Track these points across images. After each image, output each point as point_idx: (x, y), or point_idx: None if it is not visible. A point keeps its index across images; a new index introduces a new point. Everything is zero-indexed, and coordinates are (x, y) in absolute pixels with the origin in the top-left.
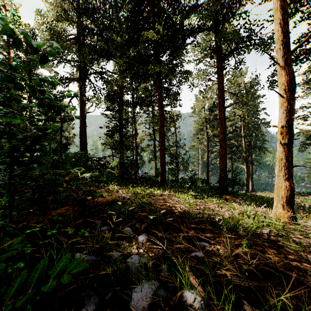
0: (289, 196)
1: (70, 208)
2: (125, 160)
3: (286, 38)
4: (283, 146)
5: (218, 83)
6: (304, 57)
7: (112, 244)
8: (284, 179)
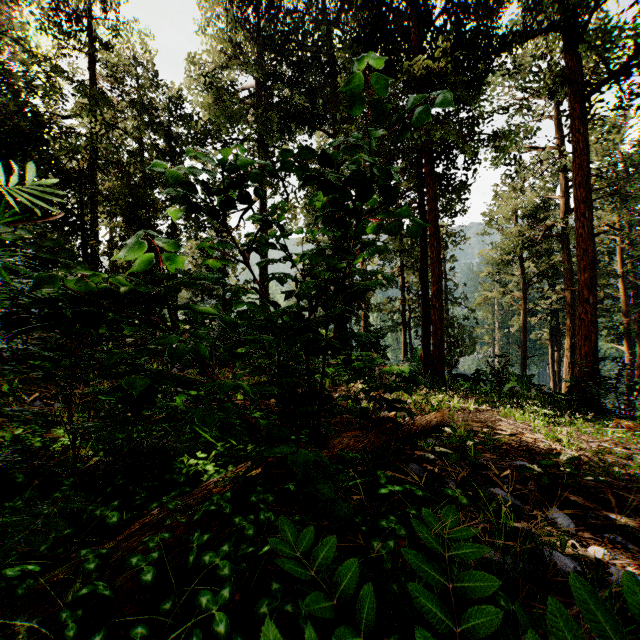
0: None
1: (357, 435)
2: None
3: None
4: None
5: (574, 152)
6: None
7: (526, 530)
8: None
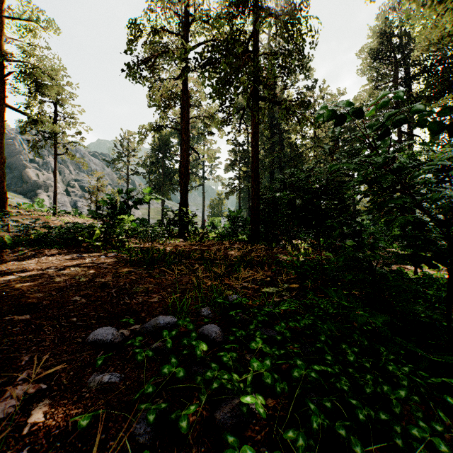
0: None
1: None
2: None
3: None
4: None
5: None
6: None
7: None
8: None
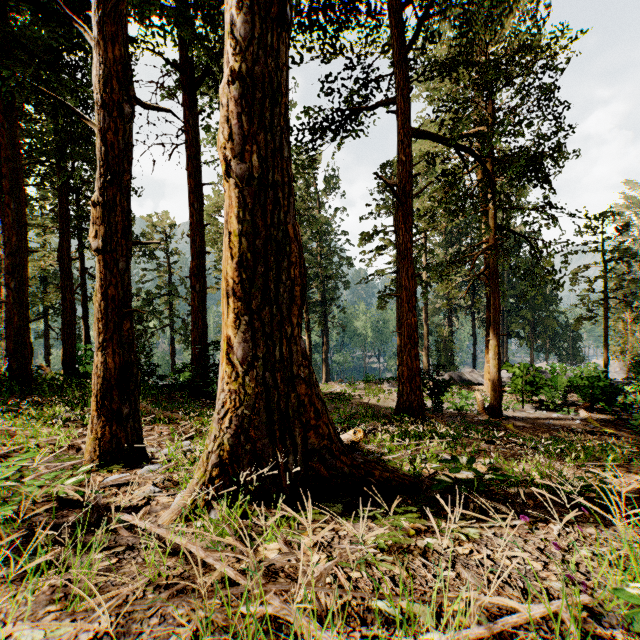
0: (101, 392)
1: None
2: None
3: None
4: (97, 256)
5: (187, 142)
6: (341, 126)
7: None
8: (96, 346)
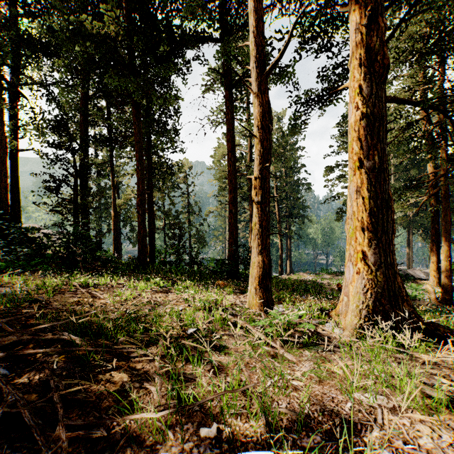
0: (262, 276)
1: None
2: (105, 233)
3: (260, 54)
4: (256, 205)
5: (226, 120)
6: (327, 99)
7: None
8: (257, 251)
